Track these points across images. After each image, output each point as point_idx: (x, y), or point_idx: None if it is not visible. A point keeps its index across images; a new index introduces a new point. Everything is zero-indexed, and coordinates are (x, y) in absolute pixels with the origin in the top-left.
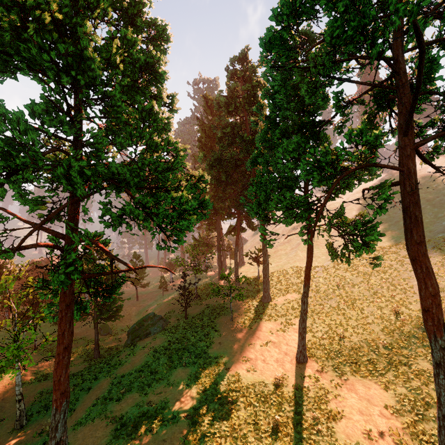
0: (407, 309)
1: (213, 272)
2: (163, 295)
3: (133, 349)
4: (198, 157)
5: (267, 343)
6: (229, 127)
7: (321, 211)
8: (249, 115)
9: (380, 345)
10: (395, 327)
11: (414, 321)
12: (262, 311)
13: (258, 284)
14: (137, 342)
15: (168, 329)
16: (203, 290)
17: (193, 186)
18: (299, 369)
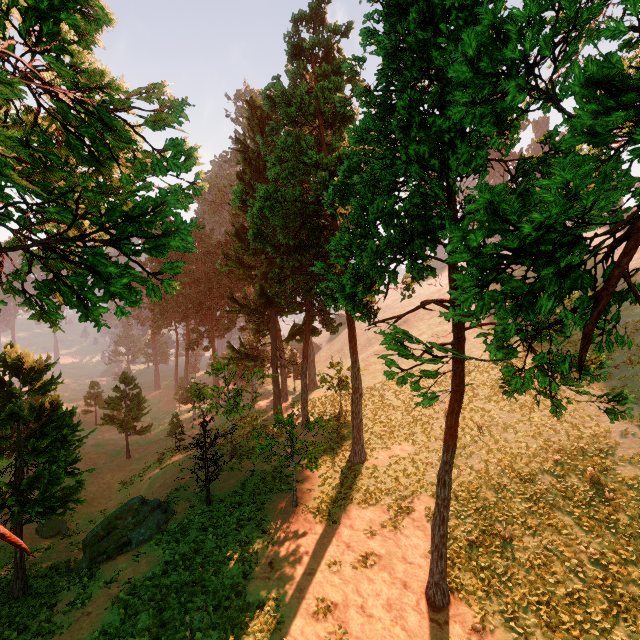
0: (612, 476)
1: (266, 403)
2: (175, 448)
3: (86, 586)
4: (232, 194)
5: (366, 560)
6: (290, 139)
7: (623, 273)
8: (328, 126)
9: (583, 556)
10: (600, 514)
11: (632, 502)
12: (352, 482)
13: (341, 425)
14: (100, 565)
15: (169, 532)
16: (245, 440)
17: (96, 136)
18: (436, 627)
